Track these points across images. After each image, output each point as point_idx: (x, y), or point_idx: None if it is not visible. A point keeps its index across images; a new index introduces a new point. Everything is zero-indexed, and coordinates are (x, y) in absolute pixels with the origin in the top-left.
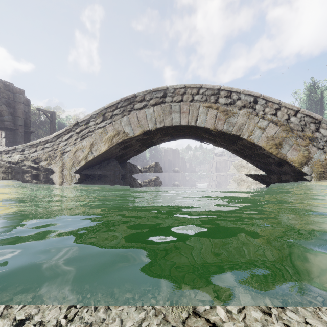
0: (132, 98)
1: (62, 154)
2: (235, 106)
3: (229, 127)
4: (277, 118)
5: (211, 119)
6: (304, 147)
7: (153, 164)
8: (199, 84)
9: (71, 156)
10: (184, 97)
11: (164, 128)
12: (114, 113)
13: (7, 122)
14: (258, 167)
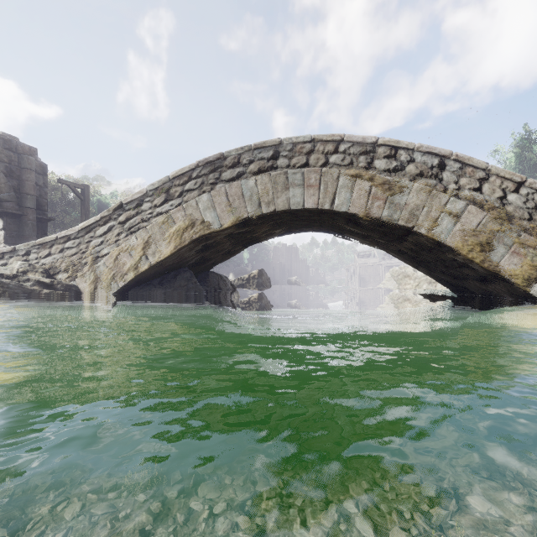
0: (217, 160)
1: (95, 259)
2: (404, 174)
3: (394, 212)
4: (483, 195)
5: (361, 198)
6: (533, 249)
7: (254, 272)
8: (338, 135)
9: (110, 264)
10: (310, 158)
11: (274, 214)
12: (186, 188)
13: (7, 204)
14: (440, 282)
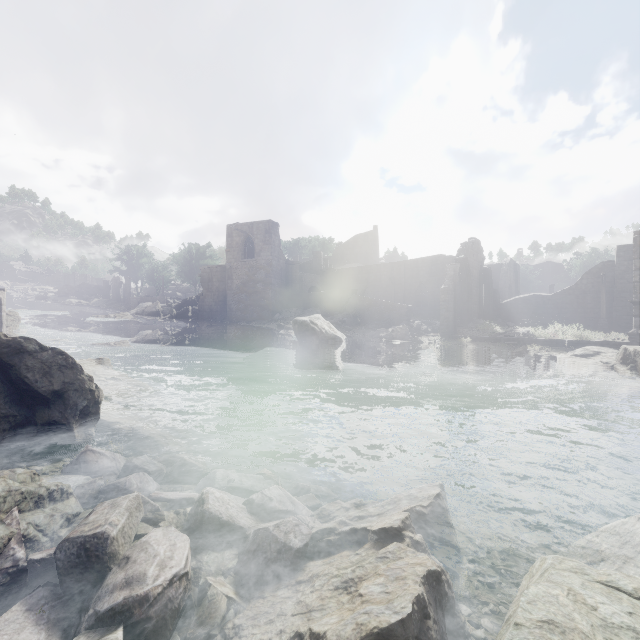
0: None
1: None
2: None
3: None
4: None
5: None
6: None
7: None
8: None
9: None
10: None
11: None
12: None
13: None
14: None
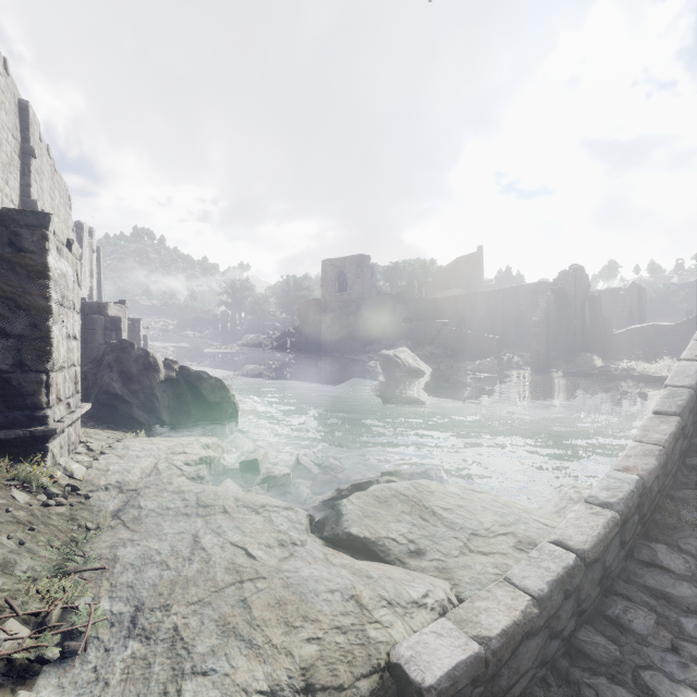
0: None
1: None
2: None
3: None
4: None
5: None
6: None
7: None
8: None
9: None
10: None
11: None
12: None
13: None
14: None
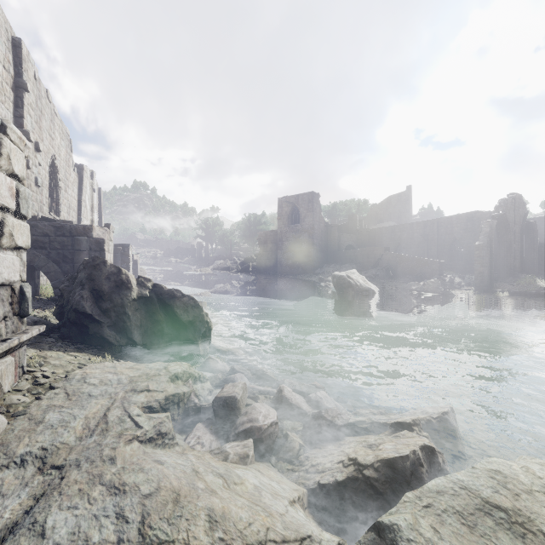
0: None
1: None
2: None
3: None
4: None
5: None
6: None
7: None
8: None
9: None
10: None
11: None
12: None
13: None
14: None
